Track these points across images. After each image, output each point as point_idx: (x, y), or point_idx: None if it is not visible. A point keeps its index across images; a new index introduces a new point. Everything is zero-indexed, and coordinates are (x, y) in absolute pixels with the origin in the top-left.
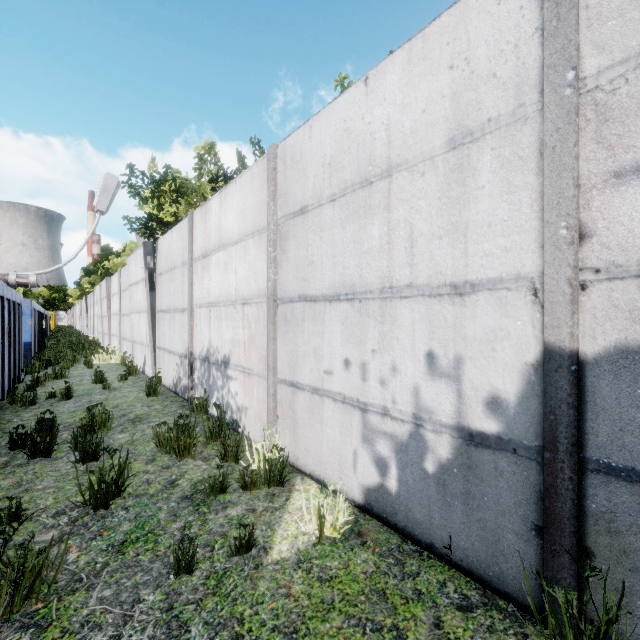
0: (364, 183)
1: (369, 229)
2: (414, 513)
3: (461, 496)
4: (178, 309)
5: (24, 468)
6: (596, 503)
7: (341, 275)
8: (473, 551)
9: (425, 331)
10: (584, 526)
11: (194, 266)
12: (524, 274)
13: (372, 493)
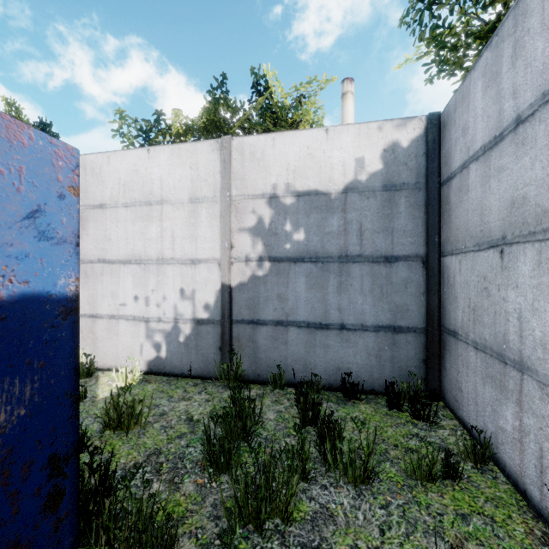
0: (147, 203)
1: (150, 228)
2: (174, 363)
3: (195, 347)
4: None
5: None
6: (235, 333)
7: (132, 249)
8: (199, 367)
9: (180, 279)
10: (232, 342)
11: None
12: (216, 258)
13: (152, 363)
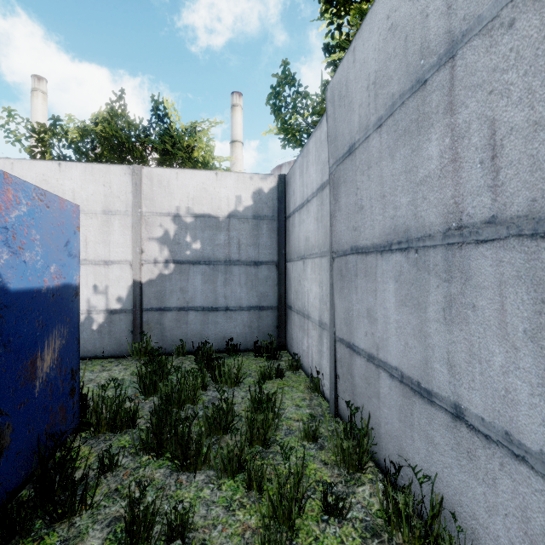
0: None
1: None
2: (88, 348)
3: (108, 333)
4: None
5: None
6: (145, 318)
7: None
8: (112, 349)
9: (93, 277)
10: (143, 325)
11: None
12: (128, 260)
13: None
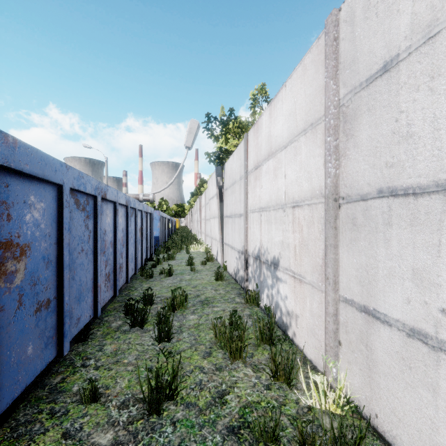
0: None
1: None
2: None
3: None
4: (237, 214)
5: (125, 335)
6: None
7: None
8: None
9: None
10: None
11: (248, 178)
12: None
13: None
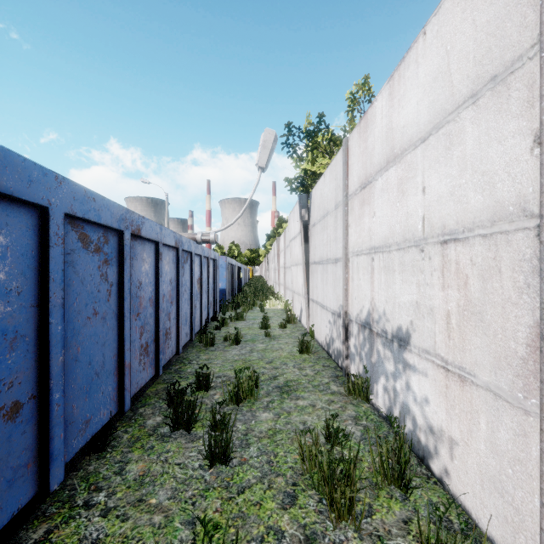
0: None
1: None
2: None
3: None
4: (330, 259)
5: (162, 445)
6: None
7: None
8: None
9: None
10: None
11: (349, 204)
12: None
13: None
